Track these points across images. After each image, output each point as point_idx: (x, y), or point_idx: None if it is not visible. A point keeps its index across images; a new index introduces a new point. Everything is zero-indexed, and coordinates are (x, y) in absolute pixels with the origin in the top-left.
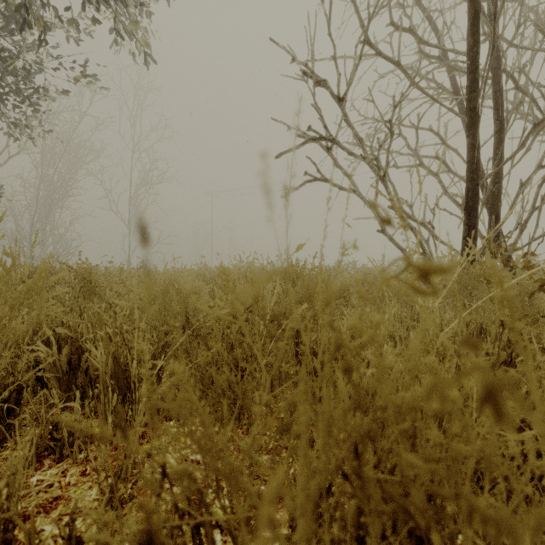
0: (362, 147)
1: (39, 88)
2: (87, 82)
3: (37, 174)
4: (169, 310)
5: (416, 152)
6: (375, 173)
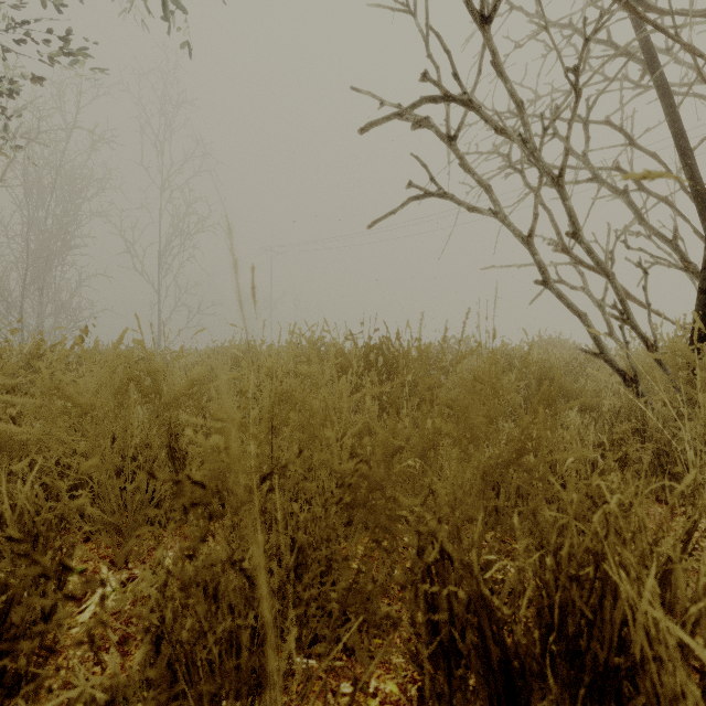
0: (522, 119)
1: (3, 77)
2: (70, 64)
3: (31, 218)
4: (125, 438)
5: (586, 159)
6: (545, 170)
